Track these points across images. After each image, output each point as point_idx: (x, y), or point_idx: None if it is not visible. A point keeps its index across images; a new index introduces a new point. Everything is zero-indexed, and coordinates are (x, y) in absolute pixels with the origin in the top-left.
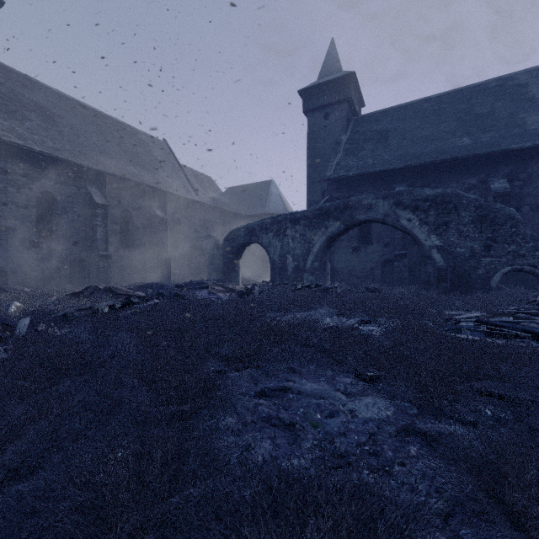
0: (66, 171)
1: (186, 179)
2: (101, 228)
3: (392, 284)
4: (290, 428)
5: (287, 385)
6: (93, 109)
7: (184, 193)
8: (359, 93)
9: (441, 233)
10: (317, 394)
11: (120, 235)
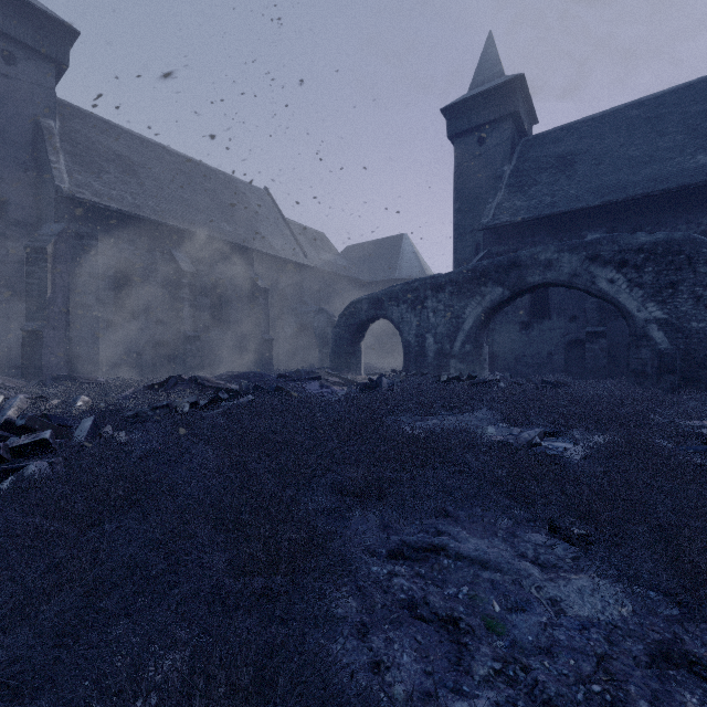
0: (148, 232)
1: (292, 237)
2: (188, 302)
3: (581, 375)
4: (448, 626)
5: (438, 542)
6: (180, 155)
7: (290, 255)
8: (529, 104)
9: (665, 300)
10: (489, 563)
11: (211, 311)
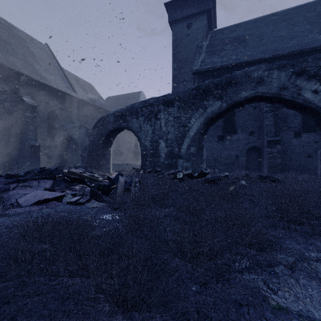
0: None
1: (65, 78)
2: None
3: (256, 170)
4: None
5: None
6: None
7: (61, 87)
8: (214, 12)
9: None
10: None
11: None
